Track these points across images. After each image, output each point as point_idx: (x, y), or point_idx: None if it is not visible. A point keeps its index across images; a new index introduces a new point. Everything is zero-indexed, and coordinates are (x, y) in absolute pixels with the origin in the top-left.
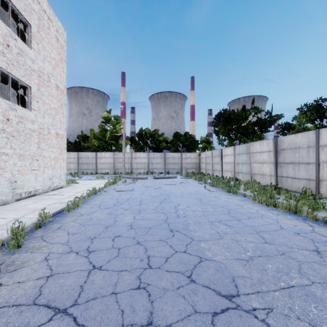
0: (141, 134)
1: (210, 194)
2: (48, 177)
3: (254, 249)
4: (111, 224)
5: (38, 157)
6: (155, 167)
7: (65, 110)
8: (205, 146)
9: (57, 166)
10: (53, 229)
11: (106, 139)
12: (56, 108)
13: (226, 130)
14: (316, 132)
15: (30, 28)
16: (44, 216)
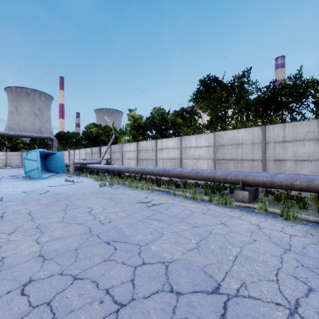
0: None
1: None
2: None
3: None
4: None
5: None
6: (12, 162)
7: None
8: None
9: None
10: None
11: None
12: None
13: (60, 143)
14: (74, 151)
15: None
16: None
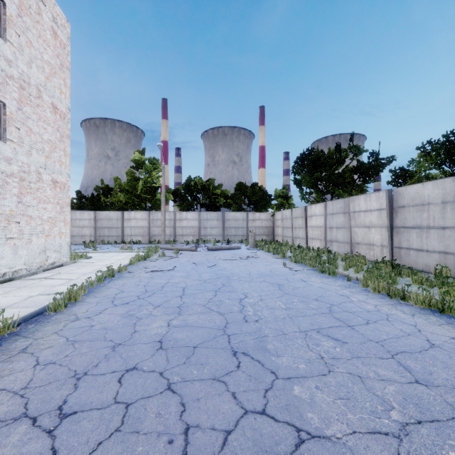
0: (189, 185)
1: (294, 276)
2: (38, 249)
3: (401, 400)
4: (125, 339)
5: (18, 218)
6: (209, 233)
7: (69, 145)
8: (281, 202)
9: (54, 232)
10: (10, 353)
11: (137, 192)
12: (52, 140)
13: (313, 178)
14: None
15: (5, 8)
16: (3, 324)
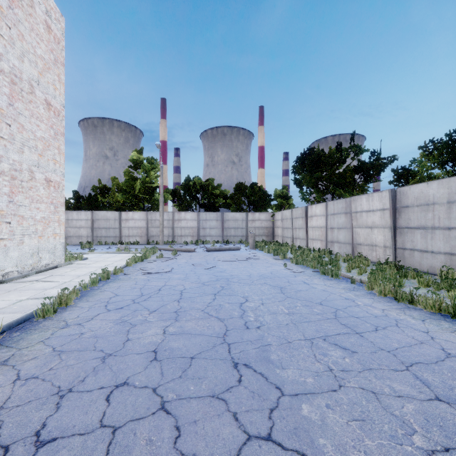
0: (188, 185)
1: (296, 278)
2: (31, 250)
3: (423, 421)
4: (116, 349)
5: (9, 218)
6: (208, 234)
7: (63, 142)
8: (281, 203)
9: (48, 232)
10: None
11: (135, 192)
12: (46, 138)
13: (314, 178)
14: None
15: None
16: None
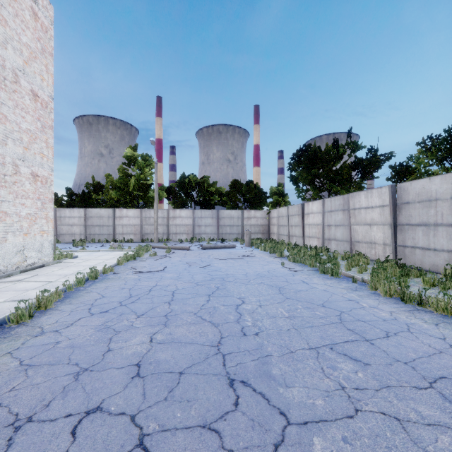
0: (183, 182)
1: (294, 277)
2: (15, 248)
3: None
4: (94, 362)
5: None
6: (203, 232)
7: (52, 136)
8: (277, 200)
9: (34, 229)
10: None
11: (129, 189)
12: (32, 130)
13: (310, 175)
14: None
15: None
16: None
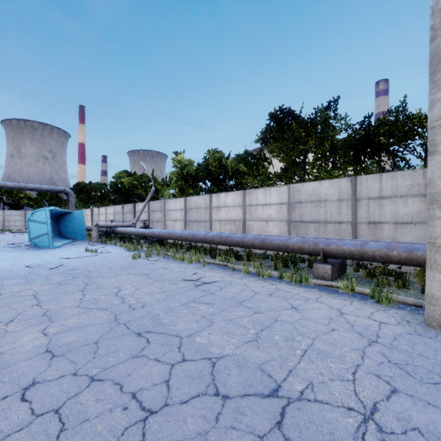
0: None
1: None
2: None
3: None
4: None
5: None
6: (12, 225)
7: None
8: None
9: None
10: None
11: None
12: None
13: (79, 198)
14: (98, 209)
15: None
16: None
